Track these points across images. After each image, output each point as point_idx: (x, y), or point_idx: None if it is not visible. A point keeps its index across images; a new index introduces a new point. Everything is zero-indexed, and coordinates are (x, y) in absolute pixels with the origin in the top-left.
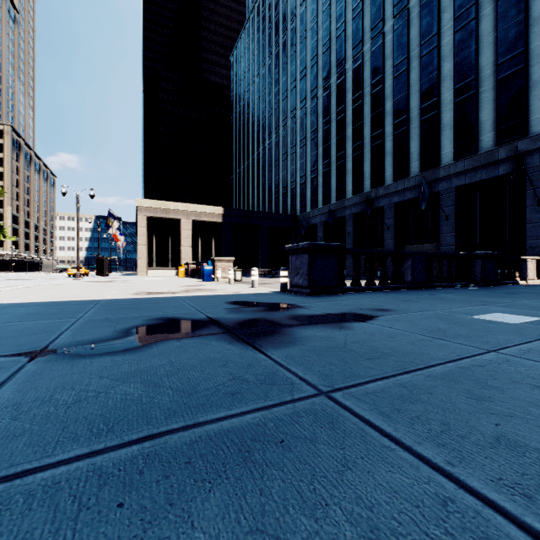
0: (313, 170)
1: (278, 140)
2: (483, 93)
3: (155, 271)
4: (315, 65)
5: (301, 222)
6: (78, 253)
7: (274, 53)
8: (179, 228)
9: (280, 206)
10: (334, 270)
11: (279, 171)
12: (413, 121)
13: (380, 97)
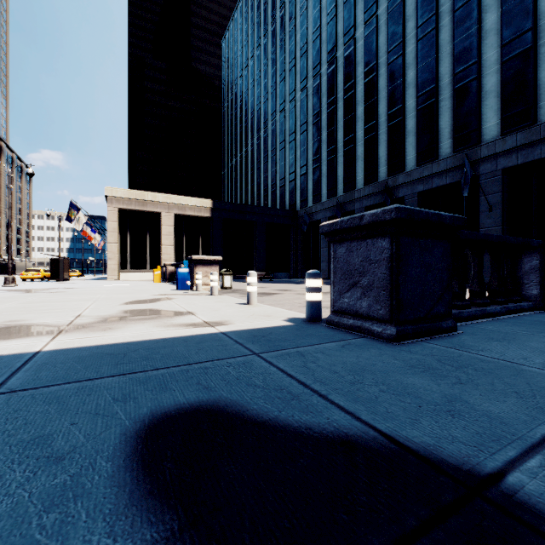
0: (316, 158)
1: (274, 127)
2: (544, 45)
3: (130, 274)
4: (318, 38)
5: (301, 218)
6: (9, 251)
7: (270, 31)
8: (159, 223)
9: (277, 201)
10: (442, 277)
11: (276, 162)
12: (444, 91)
13: (400, 66)
